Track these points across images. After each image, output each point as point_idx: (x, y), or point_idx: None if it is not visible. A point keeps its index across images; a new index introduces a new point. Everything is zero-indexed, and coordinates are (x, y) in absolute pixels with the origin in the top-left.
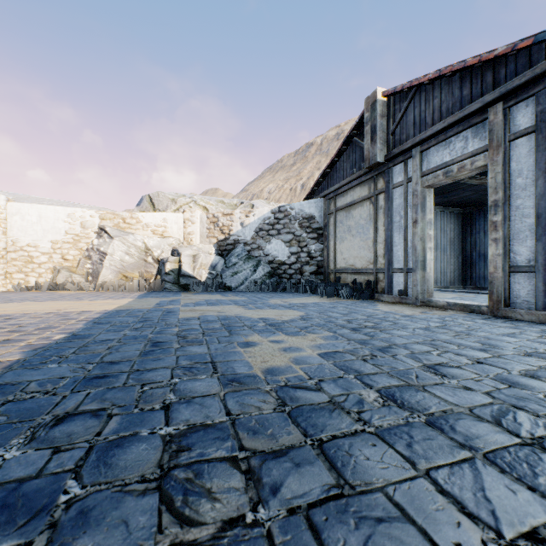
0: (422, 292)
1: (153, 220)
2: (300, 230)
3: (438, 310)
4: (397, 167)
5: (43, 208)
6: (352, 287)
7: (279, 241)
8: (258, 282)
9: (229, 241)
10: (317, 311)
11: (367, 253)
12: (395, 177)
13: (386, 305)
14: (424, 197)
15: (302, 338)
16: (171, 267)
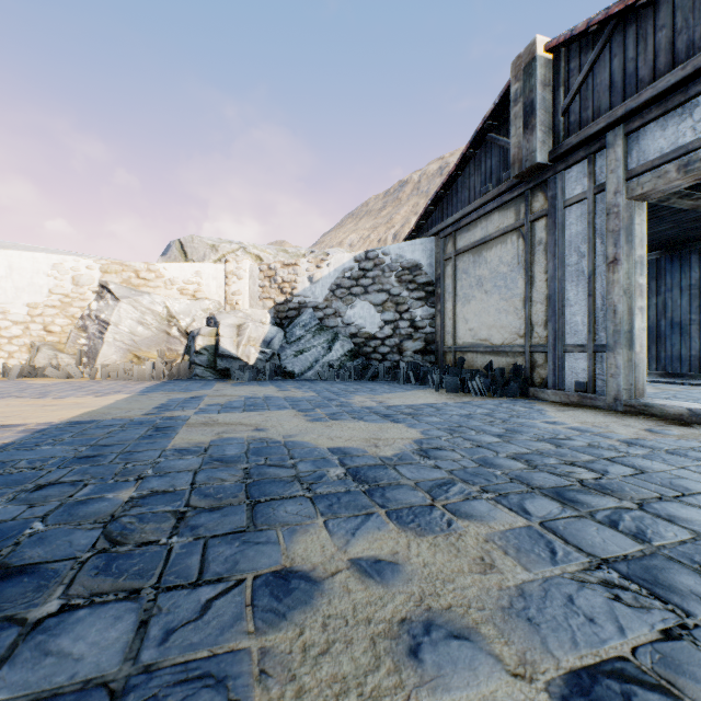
0: (628, 387)
1: (181, 274)
2: (399, 287)
3: (675, 426)
4: (574, 170)
5: (16, 255)
6: (486, 374)
7: (366, 304)
8: (335, 366)
9: (292, 305)
10: (445, 428)
11: (512, 320)
12: (568, 188)
13: (562, 411)
14: (630, 217)
15: (449, 546)
16: (203, 343)
